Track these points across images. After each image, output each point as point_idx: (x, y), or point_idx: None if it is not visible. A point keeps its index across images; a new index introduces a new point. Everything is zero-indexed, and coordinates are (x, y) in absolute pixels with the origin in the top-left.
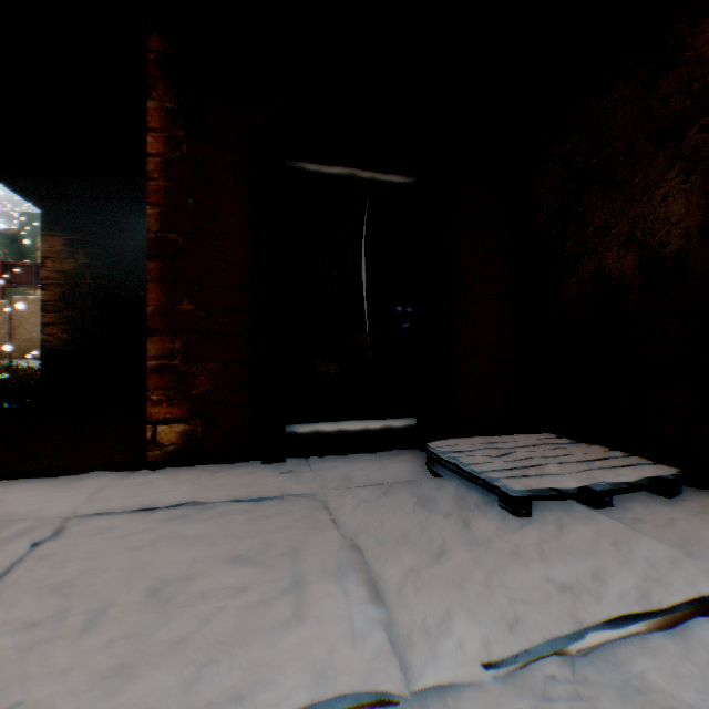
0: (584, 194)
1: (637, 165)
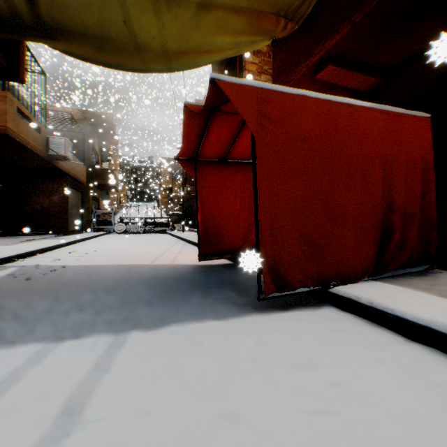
0: (33, 194)
1: (42, 194)
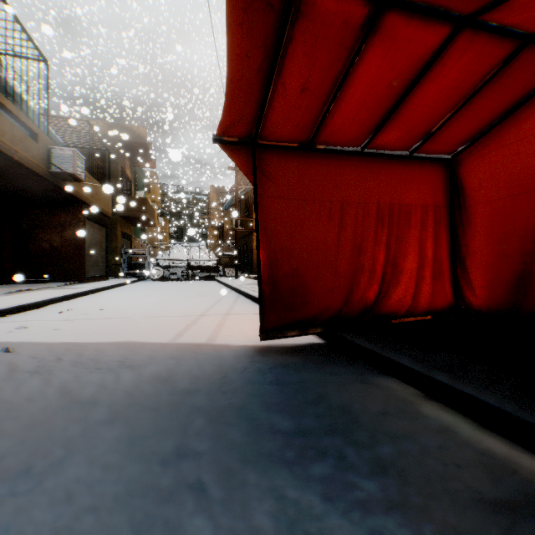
0: (39, 229)
1: (51, 229)
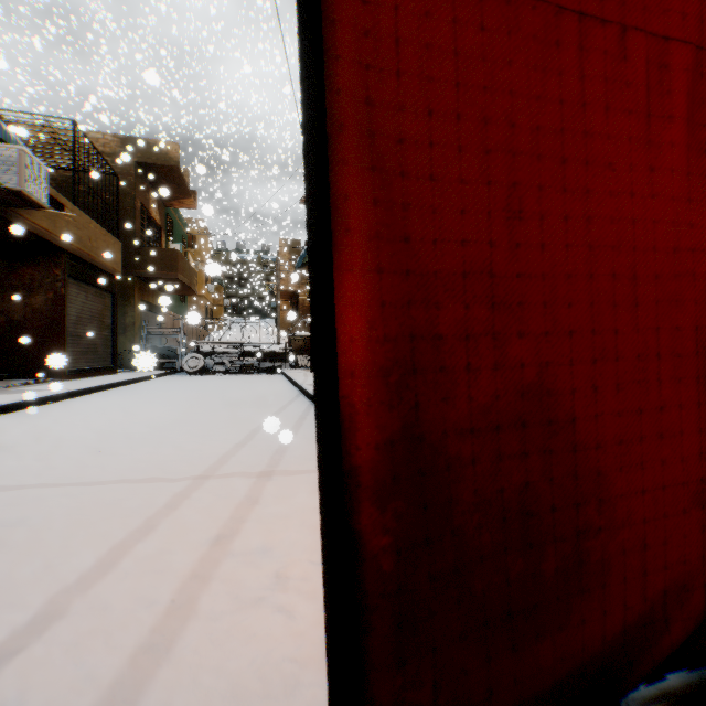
0: None
1: (9, 293)
